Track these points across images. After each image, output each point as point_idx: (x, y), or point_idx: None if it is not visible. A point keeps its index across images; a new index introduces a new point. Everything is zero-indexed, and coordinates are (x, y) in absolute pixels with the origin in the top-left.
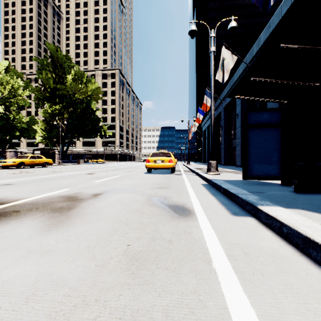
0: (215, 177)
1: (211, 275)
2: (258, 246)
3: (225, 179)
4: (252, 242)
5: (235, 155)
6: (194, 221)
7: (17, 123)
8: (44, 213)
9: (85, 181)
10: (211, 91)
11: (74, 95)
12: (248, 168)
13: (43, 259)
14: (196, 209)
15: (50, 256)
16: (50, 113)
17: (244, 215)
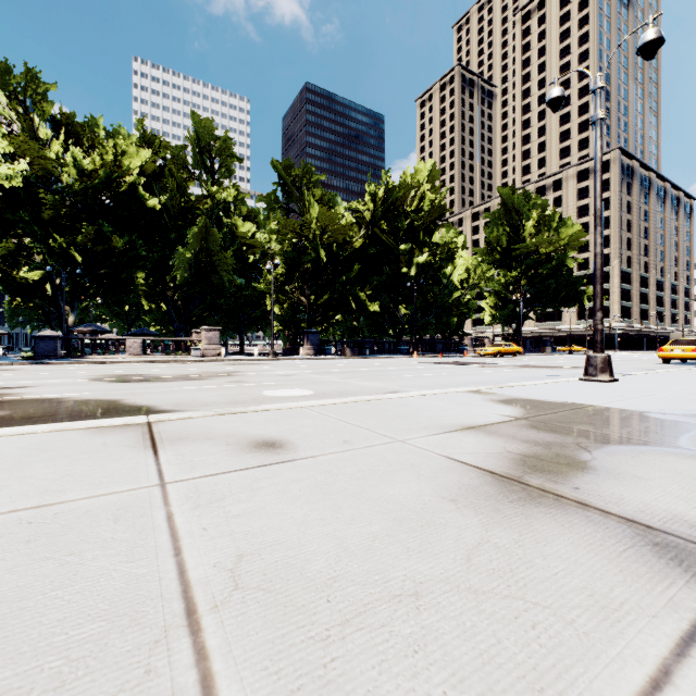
0: None
1: None
2: None
3: None
4: None
5: None
6: None
7: None
8: None
9: None
10: None
11: (538, 250)
12: None
13: None
14: None
15: None
16: (503, 283)
17: None
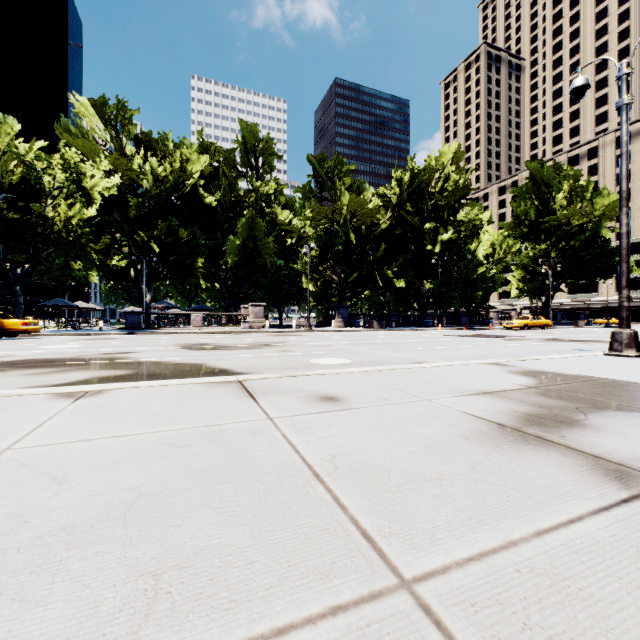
0: None
1: None
2: None
3: None
4: None
5: None
6: None
7: None
8: None
9: None
10: None
11: (569, 222)
12: None
13: None
14: None
15: None
16: (531, 256)
17: None
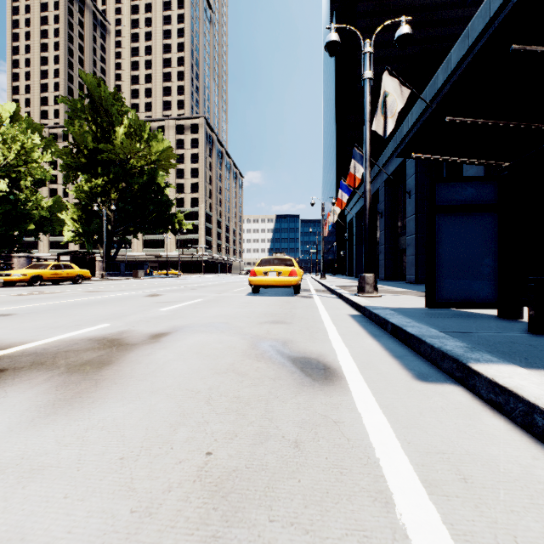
0: (373, 302)
1: (397, 543)
2: (487, 457)
3: (392, 306)
4: (472, 446)
5: (405, 263)
6: (344, 395)
7: (32, 209)
8: (52, 375)
9: (141, 310)
10: (366, 149)
11: (129, 160)
12: (436, 287)
13: (19, 490)
14: (345, 368)
15: (36, 481)
16: (88, 191)
17: (440, 380)
